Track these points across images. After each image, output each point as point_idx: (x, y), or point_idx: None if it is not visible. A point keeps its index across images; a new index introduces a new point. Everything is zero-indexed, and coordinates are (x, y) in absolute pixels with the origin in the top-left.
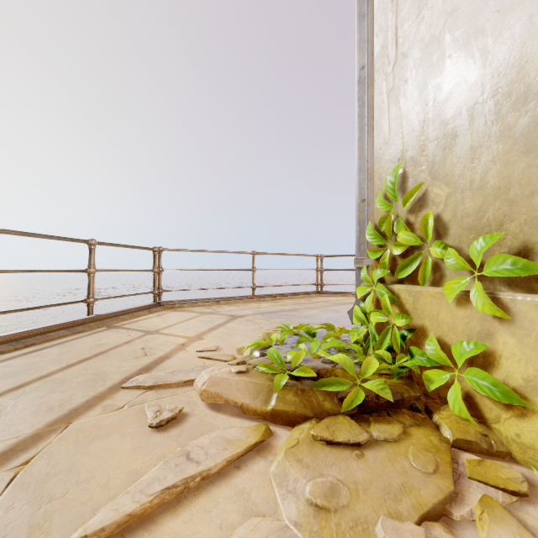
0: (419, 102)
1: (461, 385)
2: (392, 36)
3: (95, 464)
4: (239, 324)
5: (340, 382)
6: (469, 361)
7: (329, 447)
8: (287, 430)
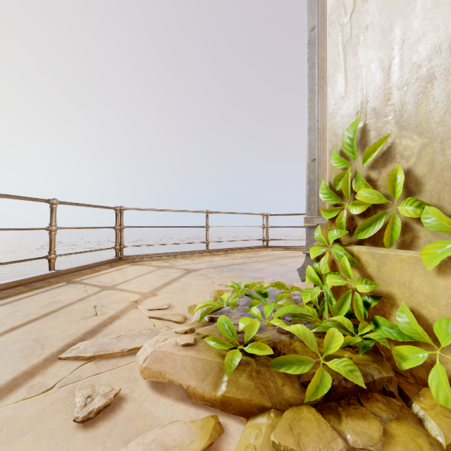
0: (382, 48)
1: (444, 367)
2: None
3: None
4: (193, 279)
5: (300, 360)
6: None
7: None
8: (241, 424)
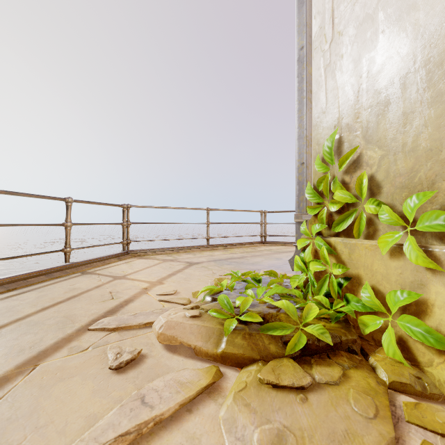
0: (353, 75)
1: (394, 330)
2: (329, 17)
3: (55, 408)
4: (195, 270)
5: (283, 326)
6: (402, 308)
7: (275, 391)
8: (236, 372)
